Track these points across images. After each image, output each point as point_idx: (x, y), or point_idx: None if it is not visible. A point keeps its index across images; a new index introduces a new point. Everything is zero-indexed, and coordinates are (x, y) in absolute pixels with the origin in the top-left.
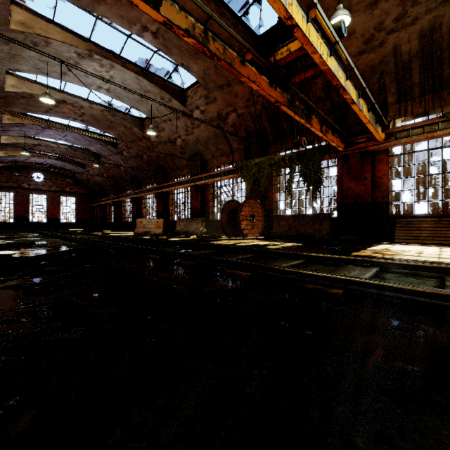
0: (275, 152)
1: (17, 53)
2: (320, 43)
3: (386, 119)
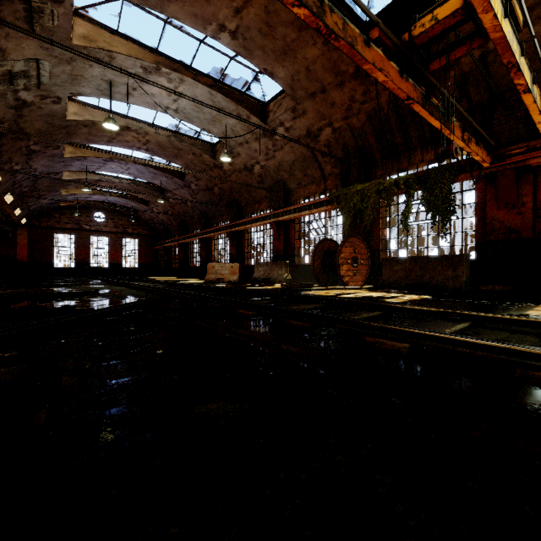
0: (384, 175)
1: (80, 73)
2: None
3: None
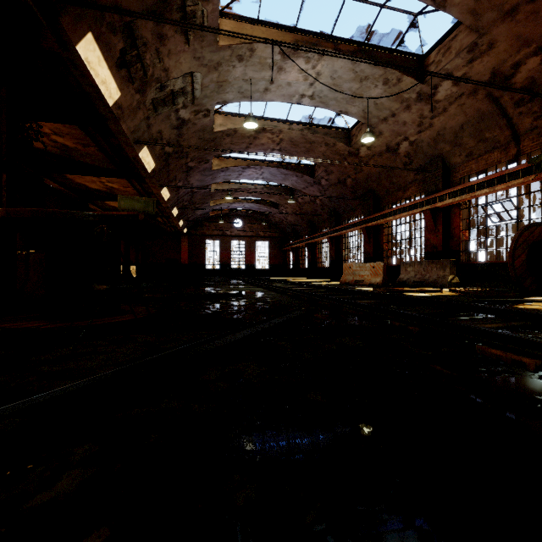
0: None
1: (224, 78)
2: None
3: None
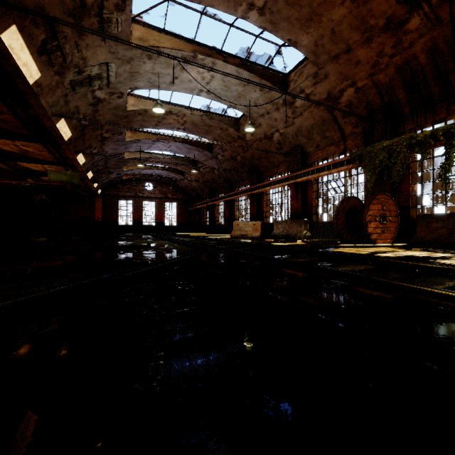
0: (414, 129)
1: (136, 70)
2: None
3: None
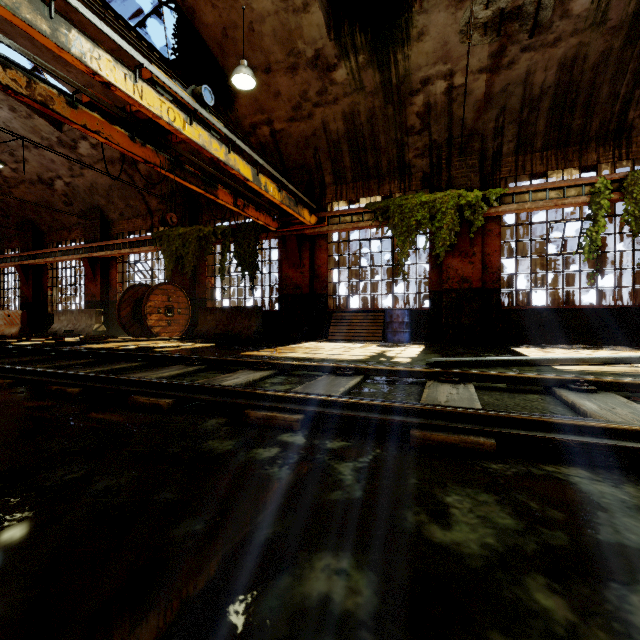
0: (211, 221)
1: None
2: (169, 108)
3: (325, 200)
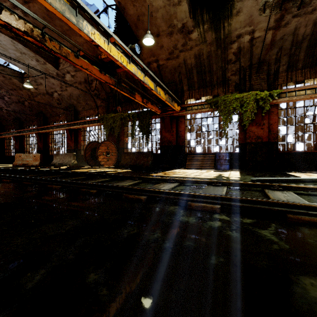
0: (126, 110)
1: None
2: (121, 56)
3: (183, 98)
